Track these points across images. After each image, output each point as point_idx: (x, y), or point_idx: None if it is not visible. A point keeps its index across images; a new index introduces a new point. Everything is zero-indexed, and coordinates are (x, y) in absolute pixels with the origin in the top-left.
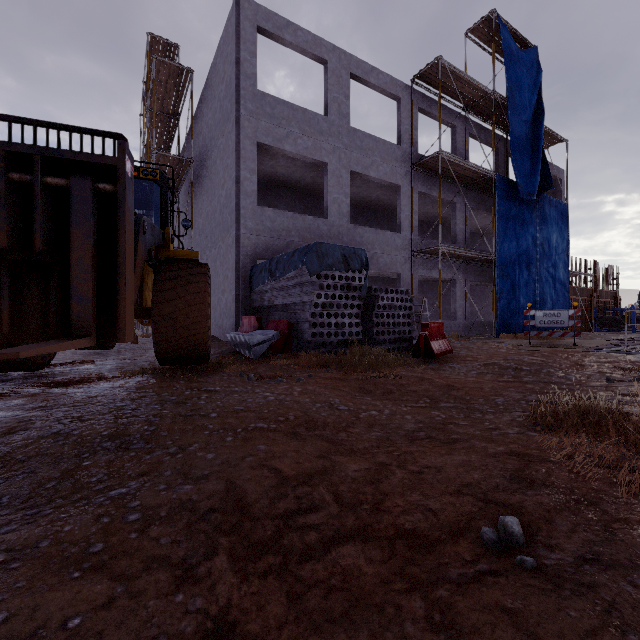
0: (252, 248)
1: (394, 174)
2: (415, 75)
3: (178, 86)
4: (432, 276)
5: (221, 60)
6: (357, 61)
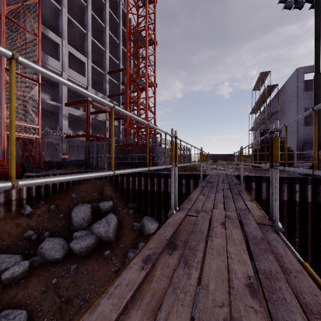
0: (302, 139)
1: None
2: None
3: (272, 88)
4: None
5: (290, 83)
6: None
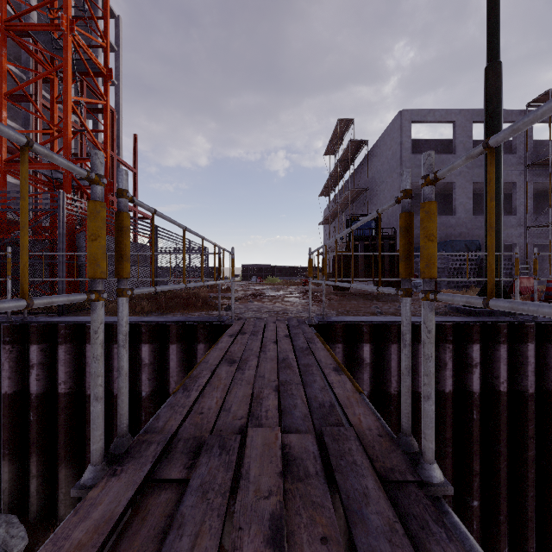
0: None
1: (509, 176)
2: (529, 102)
3: (358, 148)
4: (548, 243)
5: (388, 138)
6: (477, 112)
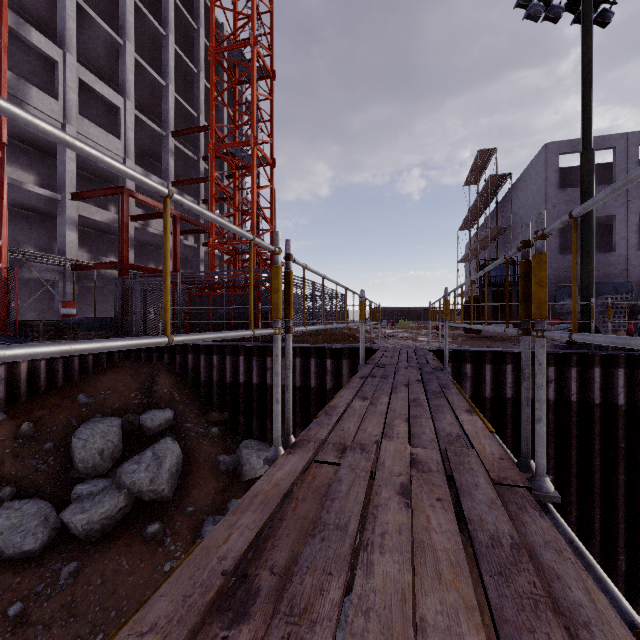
0: (555, 279)
1: None
2: None
3: (500, 181)
4: None
5: (533, 172)
6: None
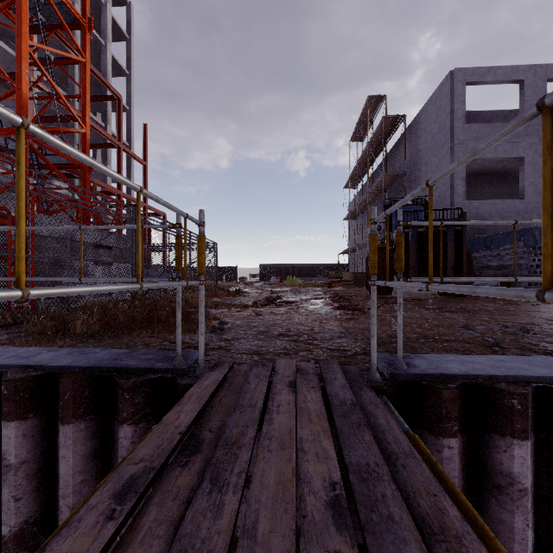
0: None
1: None
2: None
3: (392, 126)
4: None
5: (433, 108)
6: None
